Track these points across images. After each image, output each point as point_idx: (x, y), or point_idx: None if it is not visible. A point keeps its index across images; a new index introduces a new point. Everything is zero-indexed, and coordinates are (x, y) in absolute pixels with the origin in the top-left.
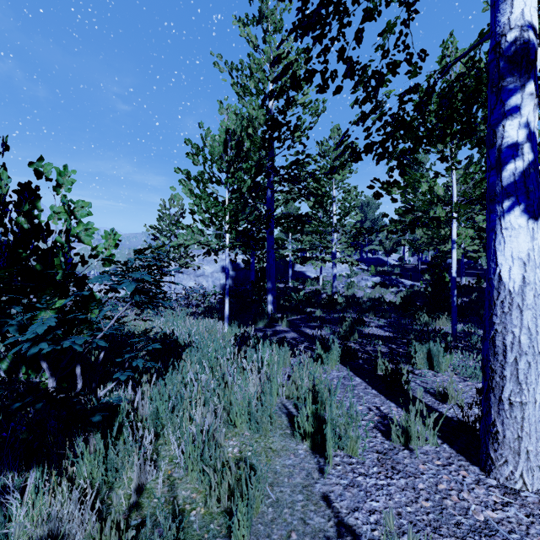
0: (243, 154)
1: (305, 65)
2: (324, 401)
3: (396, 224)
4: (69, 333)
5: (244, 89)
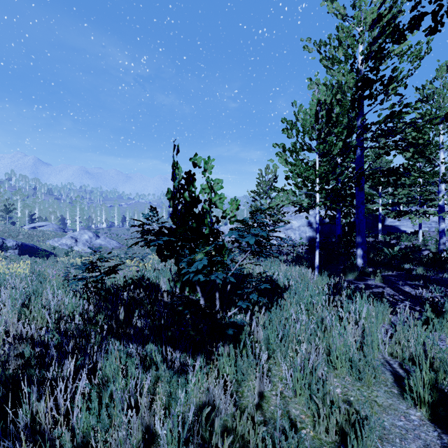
0: (332, 120)
1: (410, 13)
2: (446, 373)
3: None
4: (211, 269)
5: (332, 60)
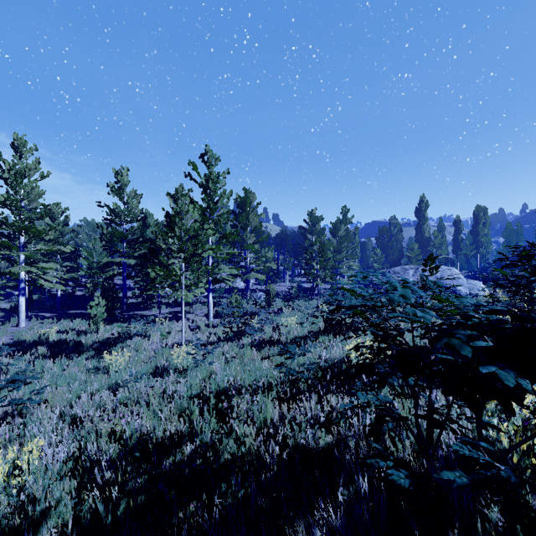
0: None
1: None
2: None
3: (6, 283)
4: None
5: None
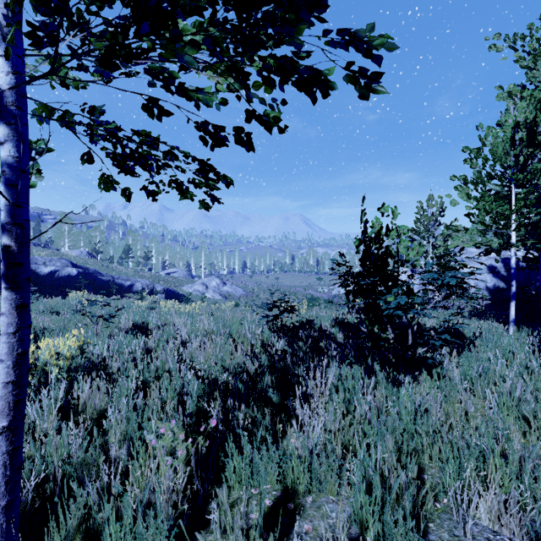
0: (536, 140)
1: None
2: None
3: None
4: None
5: (534, 58)
